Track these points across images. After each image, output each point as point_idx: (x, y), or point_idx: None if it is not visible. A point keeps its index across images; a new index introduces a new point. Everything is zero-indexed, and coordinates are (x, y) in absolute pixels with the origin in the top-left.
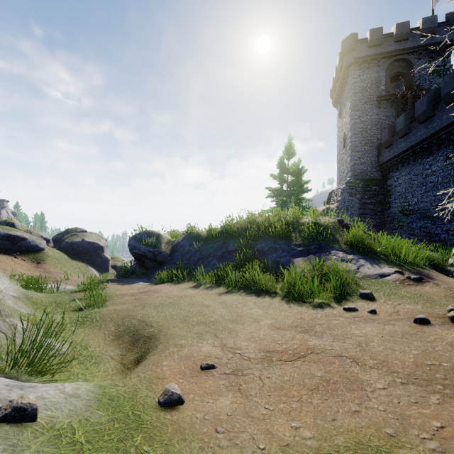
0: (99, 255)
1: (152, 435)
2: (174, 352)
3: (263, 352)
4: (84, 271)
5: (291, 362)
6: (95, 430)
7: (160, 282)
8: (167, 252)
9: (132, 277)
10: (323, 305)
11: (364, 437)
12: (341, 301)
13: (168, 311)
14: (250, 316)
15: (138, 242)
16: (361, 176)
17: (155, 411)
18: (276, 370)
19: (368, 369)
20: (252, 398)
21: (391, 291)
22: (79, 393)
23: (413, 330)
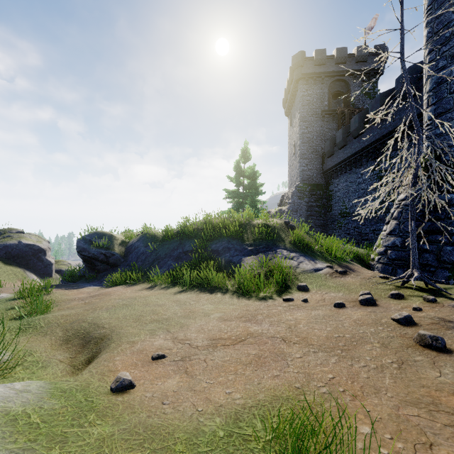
0: (40, 259)
1: (105, 413)
2: (127, 348)
3: (210, 341)
4: (20, 277)
5: (232, 345)
6: (49, 414)
7: (113, 285)
8: (120, 254)
9: (80, 281)
10: (267, 297)
11: (279, 392)
12: (282, 294)
13: (121, 312)
14: (201, 311)
15: (88, 243)
16: (308, 182)
17: (107, 396)
18: (219, 353)
19: (292, 344)
20: (196, 377)
21: (322, 283)
22: (29, 389)
23: (332, 312)
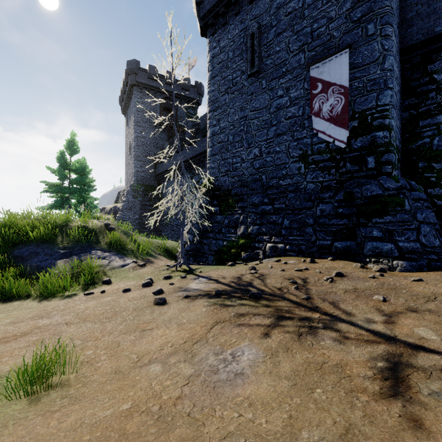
0: None
1: None
2: None
3: None
4: None
5: (15, 340)
6: None
7: None
8: None
9: None
10: (71, 295)
11: (44, 354)
12: (87, 290)
13: None
14: None
15: None
16: (143, 182)
17: None
18: None
19: (72, 325)
20: None
21: (125, 276)
22: None
23: (118, 296)
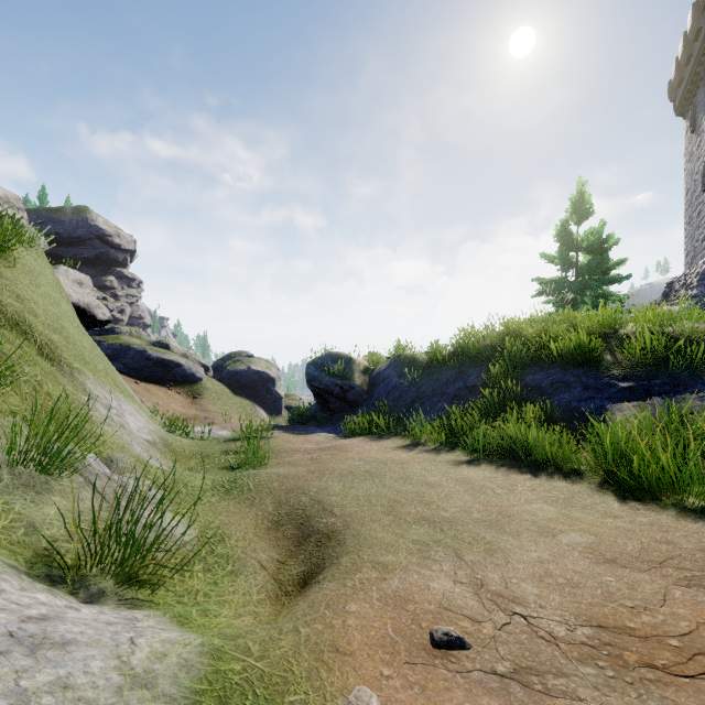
0: (269, 390)
1: None
2: (372, 582)
3: (589, 627)
4: (249, 412)
5: (689, 680)
6: None
7: (351, 435)
8: (362, 387)
9: (310, 424)
10: None
11: None
12: None
13: (362, 486)
14: (529, 519)
15: (319, 370)
16: None
17: None
18: (649, 702)
19: None
20: None
21: None
22: (158, 671)
23: None
